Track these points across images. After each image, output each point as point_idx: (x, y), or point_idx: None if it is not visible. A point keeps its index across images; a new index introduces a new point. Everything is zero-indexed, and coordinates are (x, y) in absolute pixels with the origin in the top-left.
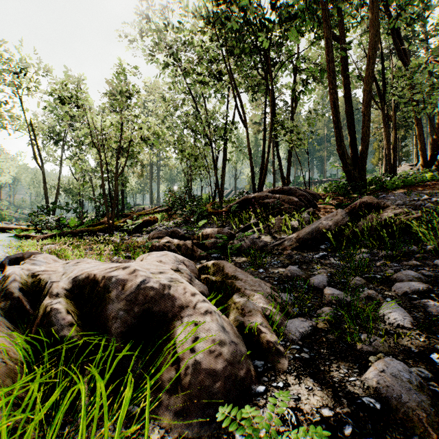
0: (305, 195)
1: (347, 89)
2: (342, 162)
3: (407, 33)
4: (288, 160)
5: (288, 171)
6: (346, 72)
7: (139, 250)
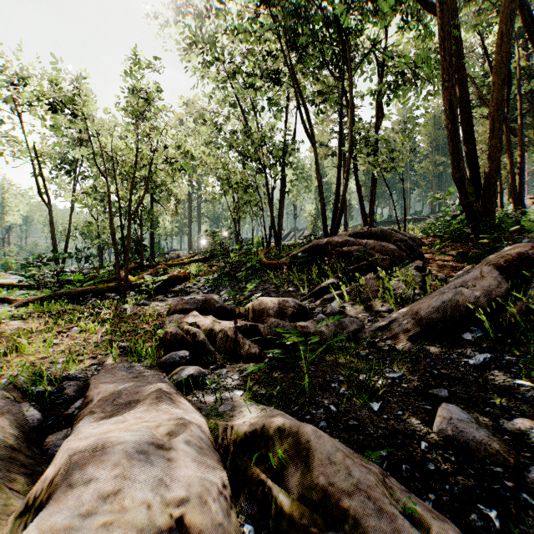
0: (406, 241)
1: (463, 85)
2: (459, 192)
3: None
4: (371, 191)
5: (371, 206)
6: (462, 61)
7: (145, 339)
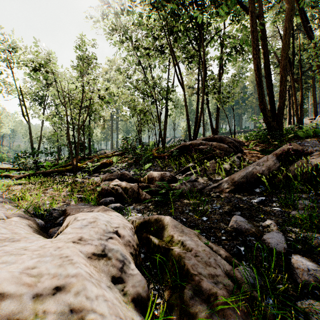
0: (233, 143)
1: (266, 56)
2: (263, 115)
3: (312, 13)
4: (216, 115)
5: (216, 123)
6: (265, 42)
7: (90, 192)
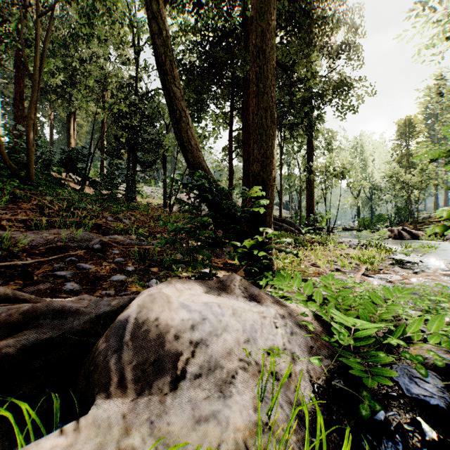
0: None
1: None
2: None
3: None
4: None
5: None
6: None
7: None
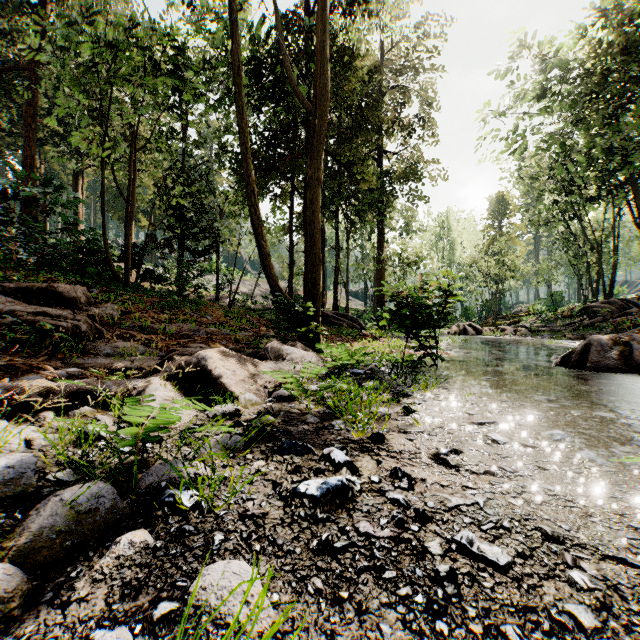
0: (622, 305)
1: None
2: None
3: None
4: None
5: None
6: None
7: None
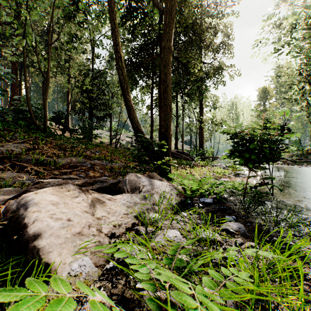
0: None
1: None
2: None
3: None
4: None
5: None
6: None
7: None
